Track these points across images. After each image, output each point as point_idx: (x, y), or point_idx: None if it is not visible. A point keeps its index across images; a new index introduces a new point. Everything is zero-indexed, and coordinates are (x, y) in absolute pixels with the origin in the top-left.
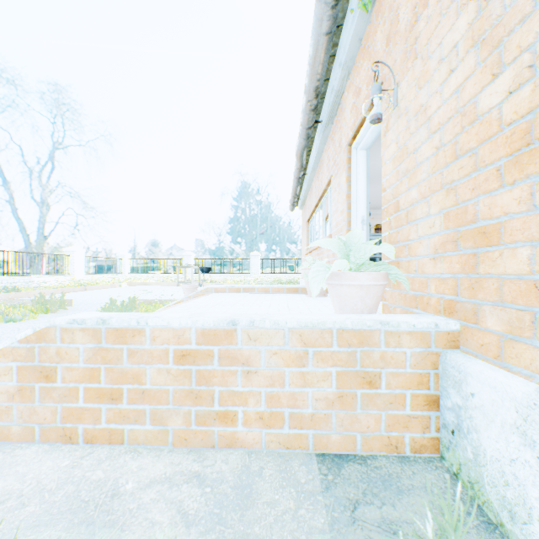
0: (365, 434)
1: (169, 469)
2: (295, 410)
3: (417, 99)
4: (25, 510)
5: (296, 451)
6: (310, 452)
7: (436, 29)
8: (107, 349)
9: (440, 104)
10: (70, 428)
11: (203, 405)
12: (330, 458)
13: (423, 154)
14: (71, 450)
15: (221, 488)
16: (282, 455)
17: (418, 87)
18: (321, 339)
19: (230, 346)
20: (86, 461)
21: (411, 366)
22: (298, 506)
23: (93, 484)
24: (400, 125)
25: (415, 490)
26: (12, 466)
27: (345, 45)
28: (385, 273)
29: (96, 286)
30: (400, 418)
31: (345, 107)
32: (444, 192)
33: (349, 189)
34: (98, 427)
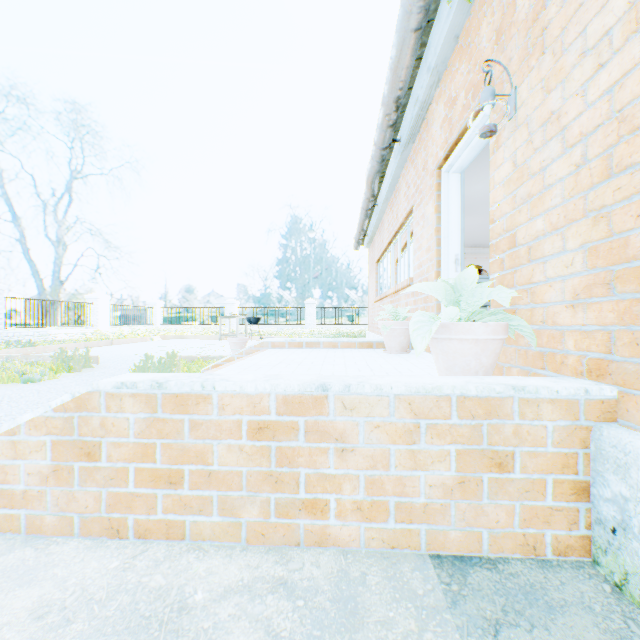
0: (493, 530)
1: (246, 574)
2: (402, 499)
3: (545, 105)
4: (71, 629)
5: (404, 552)
6: (421, 553)
7: (577, 13)
8: (164, 420)
9: (581, 109)
10: (117, 519)
11: (285, 492)
12: (449, 561)
13: (555, 174)
14: (119, 546)
15: (316, 600)
16: (386, 556)
17: (546, 89)
18: (436, 409)
19: (319, 417)
20: (140, 562)
21: (553, 444)
22: (422, 628)
23: (153, 594)
24: (518, 139)
25: (570, 607)
26: (48, 567)
27: (437, 45)
28: (505, 324)
29: (124, 340)
30: (539, 510)
31: (433, 121)
32: (589, 221)
33: (439, 222)
34: (153, 518)
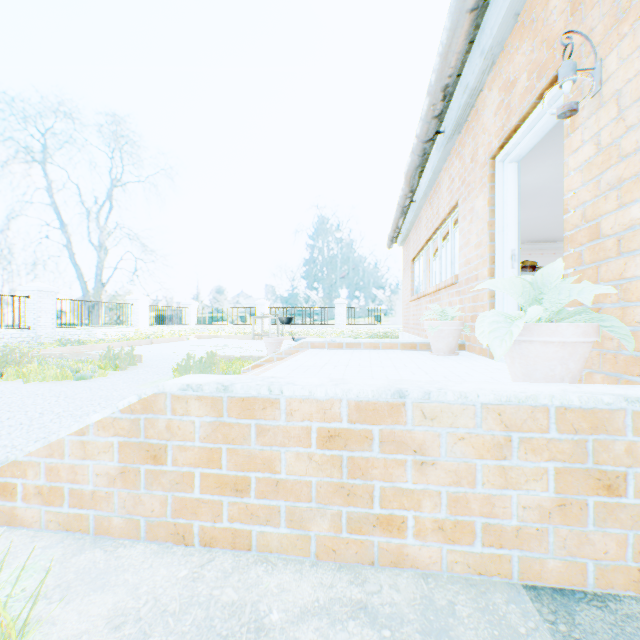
0: (600, 562)
1: (321, 594)
2: (490, 520)
3: None
4: None
5: (491, 579)
6: (512, 582)
7: None
8: (229, 425)
9: None
10: (183, 524)
11: (357, 505)
12: (548, 594)
13: None
14: (185, 553)
15: (403, 631)
16: (473, 583)
17: None
18: (530, 421)
19: (395, 426)
20: (208, 573)
21: None
22: None
23: (227, 609)
24: (603, 118)
25: None
26: (118, 572)
27: (494, 25)
28: (597, 325)
29: (162, 339)
30: None
31: (484, 109)
32: None
33: (492, 216)
34: (218, 526)
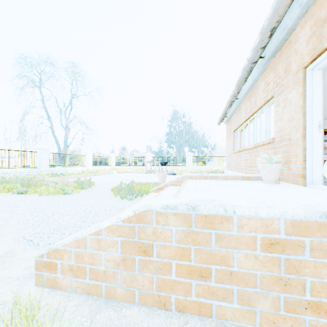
0: None
1: None
2: None
3: None
4: None
5: None
6: None
7: None
8: (196, 233)
9: None
10: (163, 296)
11: (292, 293)
12: None
13: None
14: (166, 316)
15: None
16: None
17: None
18: None
19: (322, 239)
20: None
21: None
22: None
23: None
24: None
25: None
26: None
27: None
28: None
29: (101, 173)
30: None
31: (297, 40)
32: None
33: (304, 102)
34: (188, 299)
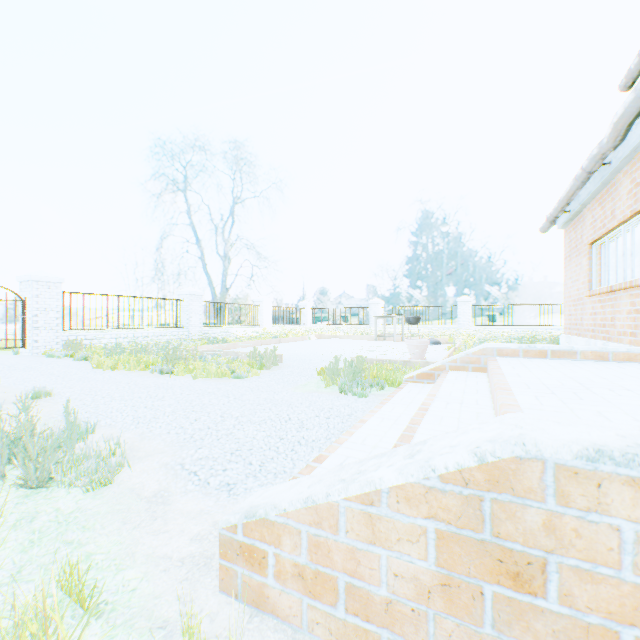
0: None
1: None
2: None
3: None
4: None
5: None
6: None
7: None
8: None
9: None
10: None
11: None
12: None
13: None
14: None
15: None
16: None
17: None
18: None
19: None
20: None
21: None
22: None
23: None
24: None
25: None
26: None
27: None
28: None
29: (288, 339)
30: None
31: None
32: None
33: None
34: None
